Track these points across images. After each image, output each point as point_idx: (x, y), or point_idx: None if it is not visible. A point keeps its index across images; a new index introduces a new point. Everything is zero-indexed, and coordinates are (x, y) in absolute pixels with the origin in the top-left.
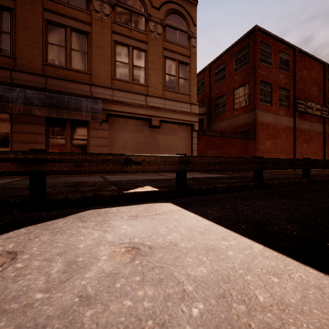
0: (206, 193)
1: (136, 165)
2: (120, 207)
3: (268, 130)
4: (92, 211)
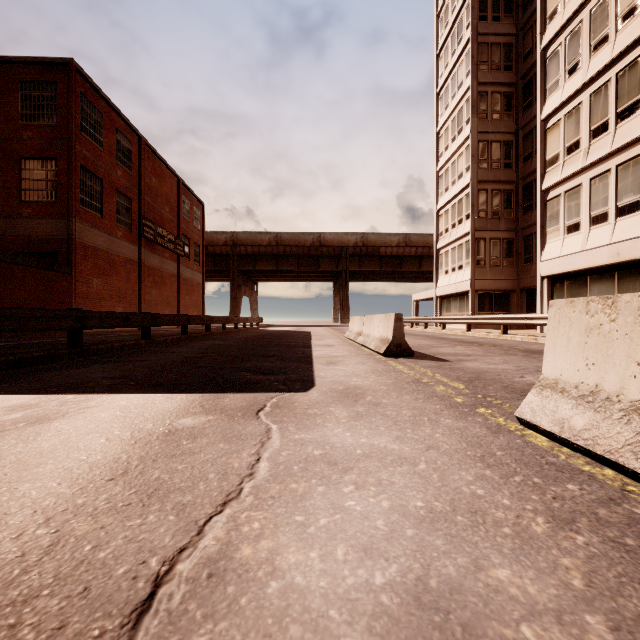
0: None
1: None
2: None
3: (96, 259)
4: None
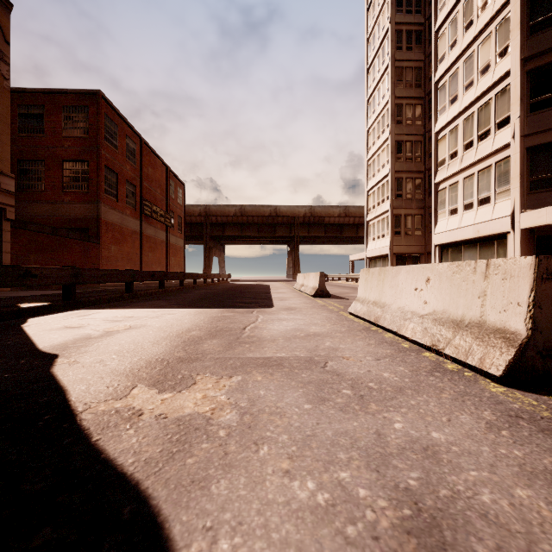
0: (94, 304)
1: (33, 277)
2: (53, 315)
3: (113, 232)
4: (35, 318)
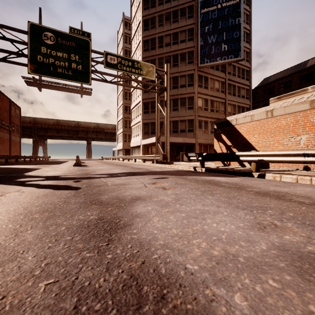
0: None
1: None
2: None
3: None
4: None
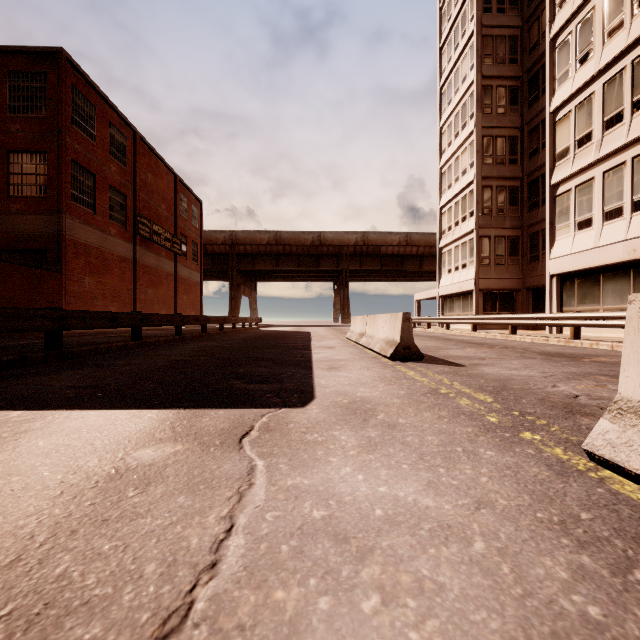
0: None
1: None
2: None
3: (88, 257)
4: None
